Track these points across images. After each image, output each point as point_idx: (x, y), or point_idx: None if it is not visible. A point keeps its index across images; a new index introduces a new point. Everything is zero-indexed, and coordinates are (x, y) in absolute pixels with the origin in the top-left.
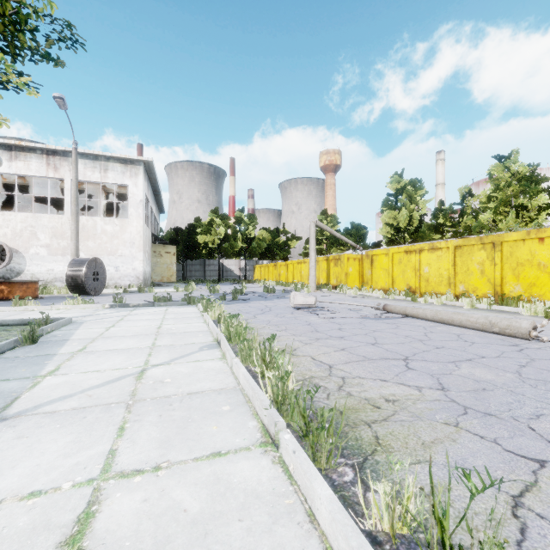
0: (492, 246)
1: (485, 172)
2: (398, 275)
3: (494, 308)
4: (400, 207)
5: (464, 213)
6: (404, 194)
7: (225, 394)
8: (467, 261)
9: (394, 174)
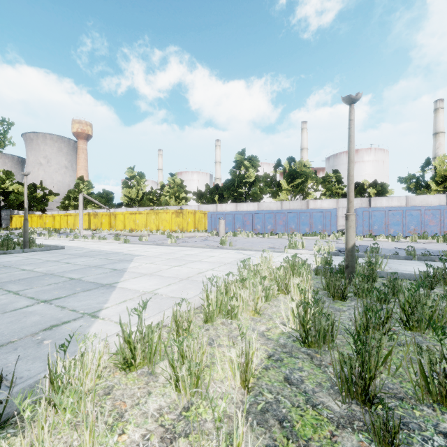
0: (157, 214)
1: (167, 179)
2: (127, 223)
3: (154, 234)
4: (133, 186)
5: (163, 194)
6: (135, 180)
7: (88, 242)
8: (150, 219)
9: (129, 168)
